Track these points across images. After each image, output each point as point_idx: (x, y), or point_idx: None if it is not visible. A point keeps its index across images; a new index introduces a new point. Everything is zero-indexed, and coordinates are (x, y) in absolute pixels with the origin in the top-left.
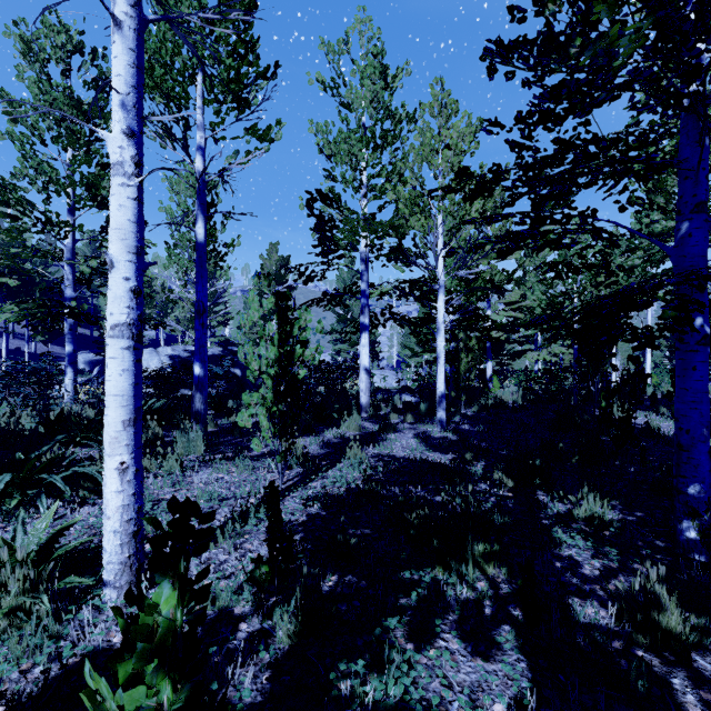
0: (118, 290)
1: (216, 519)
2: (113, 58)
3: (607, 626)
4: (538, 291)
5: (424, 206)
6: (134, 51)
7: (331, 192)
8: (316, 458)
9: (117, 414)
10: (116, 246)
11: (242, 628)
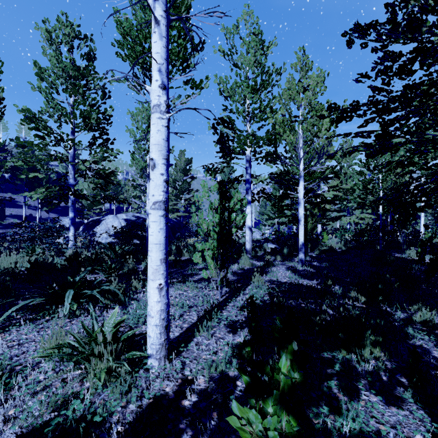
0: (157, 181)
1: (190, 318)
2: (154, 43)
3: None
4: (356, 179)
5: (292, 126)
6: (165, 38)
7: (229, 119)
8: (232, 282)
9: (157, 255)
10: (156, 155)
11: (239, 384)
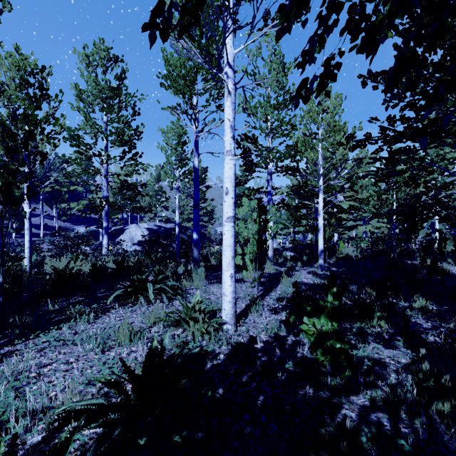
0: (229, 203)
1: (239, 306)
2: (227, 107)
3: (439, 342)
4: (371, 190)
5: (313, 145)
6: (234, 103)
7: (253, 135)
8: (263, 282)
9: (229, 254)
10: (229, 184)
11: (288, 339)
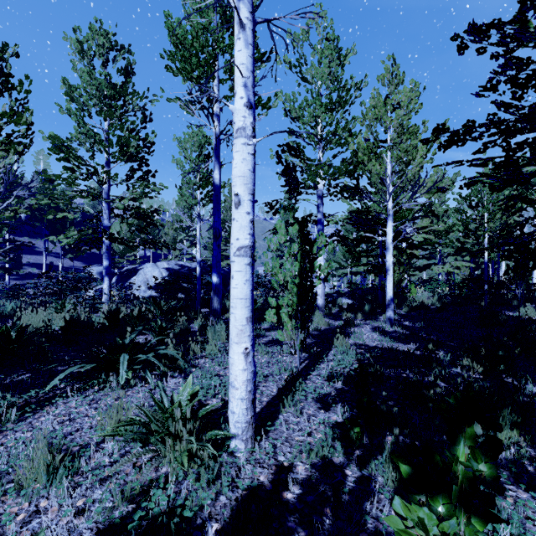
0: (242, 221)
1: (269, 390)
2: (238, 51)
3: None
4: (454, 218)
5: (380, 154)
6: (252, 46)
7: (297, 145)
8: (309, 346)
9: (242, 313)
10: (241, 189)
11: (348, 474)
